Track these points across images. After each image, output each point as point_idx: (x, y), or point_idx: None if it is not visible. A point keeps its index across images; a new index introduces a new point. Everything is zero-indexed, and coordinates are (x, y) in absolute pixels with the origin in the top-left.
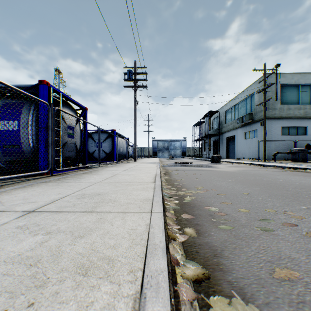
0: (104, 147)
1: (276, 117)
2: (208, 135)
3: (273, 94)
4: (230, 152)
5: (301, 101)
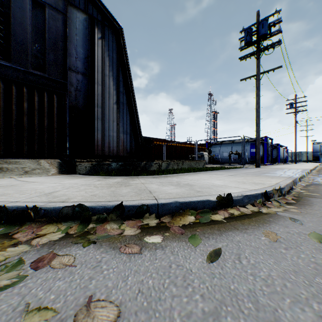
0: None
1: None
2: None
3: None
4: None
5: None
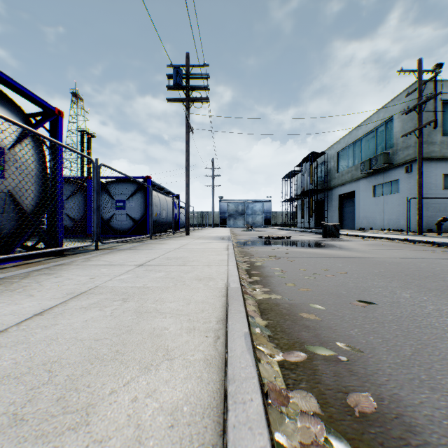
0: (129, 210)
1: (435, 157)
2: (309, 191)
3: (430, 117)
4: (345, 219)
5: None
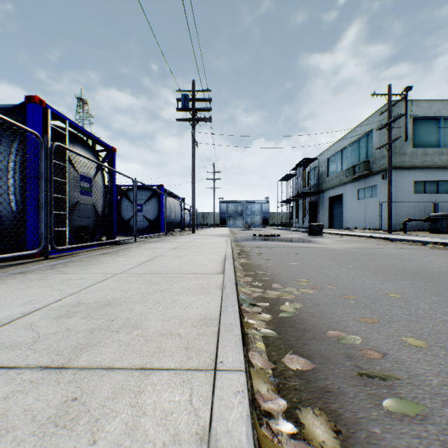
0: (146, 212)
1: (406, 166)
2: (302, 194)
3: (402, 132)
4: (335, 220)
5: (443, 143)
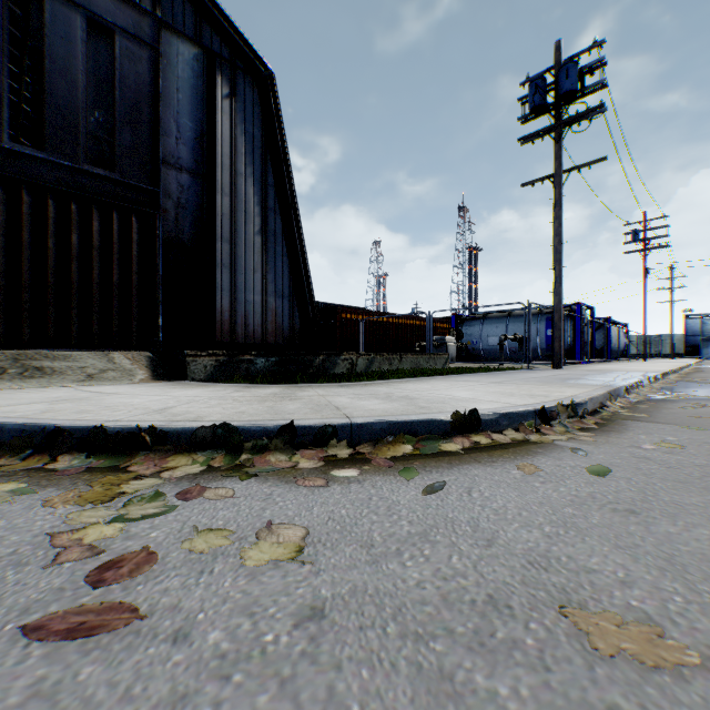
0: None
1: None
2: None
3: None
4: None
5: None
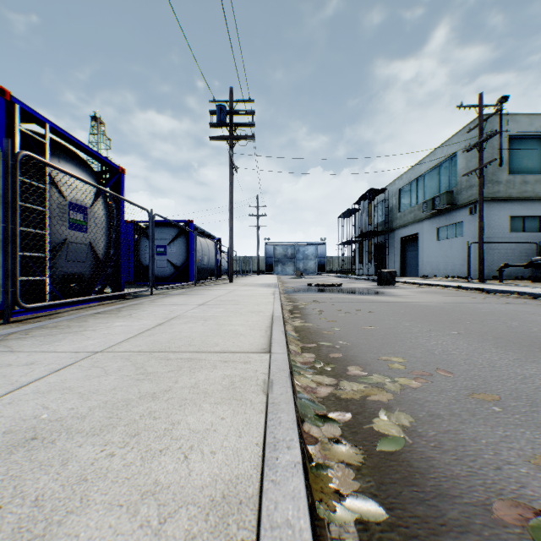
0: (170, 255)
1: (500, 198)
2: (368, 233)
3: (495, 154)
4: (408, 265)
5: None
